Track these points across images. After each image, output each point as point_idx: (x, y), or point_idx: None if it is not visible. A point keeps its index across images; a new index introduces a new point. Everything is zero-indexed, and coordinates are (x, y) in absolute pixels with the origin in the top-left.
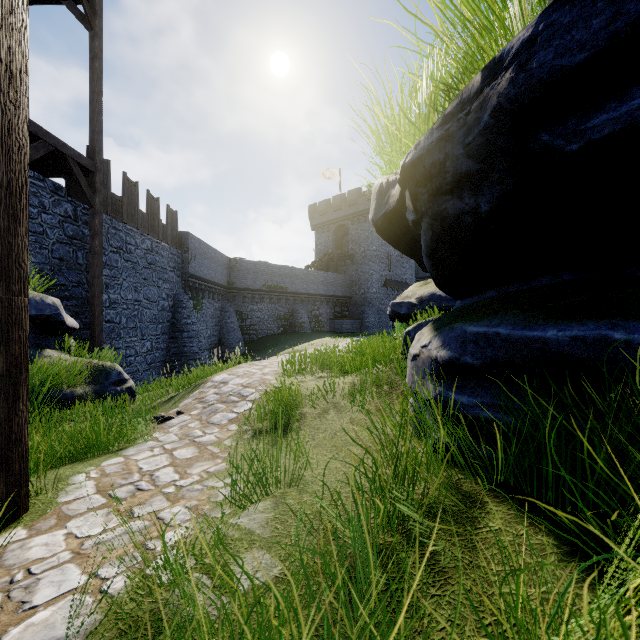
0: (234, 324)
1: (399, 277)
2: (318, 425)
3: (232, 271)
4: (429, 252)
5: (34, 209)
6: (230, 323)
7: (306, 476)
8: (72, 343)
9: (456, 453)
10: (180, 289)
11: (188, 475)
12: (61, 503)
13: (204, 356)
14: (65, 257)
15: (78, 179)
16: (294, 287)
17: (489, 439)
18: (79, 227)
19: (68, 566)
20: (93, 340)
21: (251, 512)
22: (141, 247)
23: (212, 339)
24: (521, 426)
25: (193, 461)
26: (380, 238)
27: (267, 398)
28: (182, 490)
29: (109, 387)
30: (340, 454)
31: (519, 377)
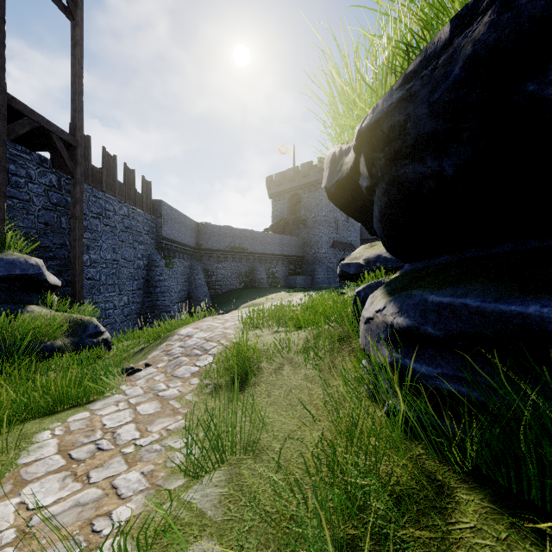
0: (201, 280)
1: (345, 239)
2: (274, 381)
3: (200, 234)
4: (383, 218)
5: (21, 179)
6: (198, 279)
7: (262, 439)
8: (54, 299)
9: (417, 427)
10: (154, 250)
11: (148, 433)
12: (21, 465)
13: (175, 309)
14: (50, 222)
15: (61, 152)
16: (254, 248)
17: (450, 411)
18: (63, 195)
19: (8, 551)
20: (74, 296)
21: (205, 485)
22: (119, 213)
23: (182, 293)
24: (488, 402)
25: (155, 417)
26: (329, 205)
27: (227, 353)
28: (141, 450)
29: (86, 339)
30: (295, 414)
31: (489, 352)
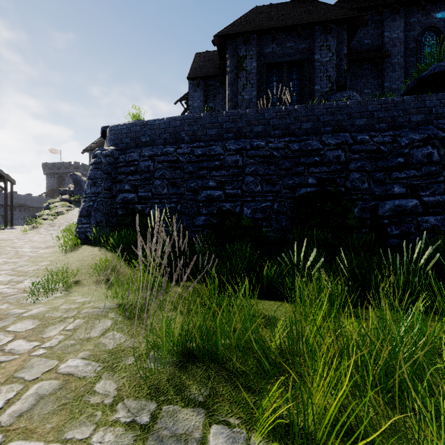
0: (0, 220)
1: None
2: None
3: None
4: None
5: None
6: None
7: None
8: None
9: None
10: None
11: None
12: None
13: None
14: None
15: None
16: (33, 204)
17: None
18: None
19: None
20: None
21: None
22: None
23: None
24: None
25: None
26: None
27: None
28: None
29: None
30: None
31: None
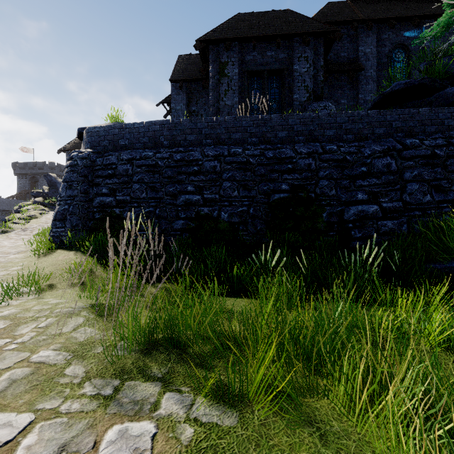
0: None
1: None
2: None
3: None
4: None
5: None
6: None
7: None
8: None
9: None
10: None
11: None
12: None
13: None
14: None
15: None
16: (2, 207)
17: None
18: None
19: None
20: None
21: None
22: None
23: None
24: None
25: None
26: None
27: None
28: None
29: None
30: None
31: None
